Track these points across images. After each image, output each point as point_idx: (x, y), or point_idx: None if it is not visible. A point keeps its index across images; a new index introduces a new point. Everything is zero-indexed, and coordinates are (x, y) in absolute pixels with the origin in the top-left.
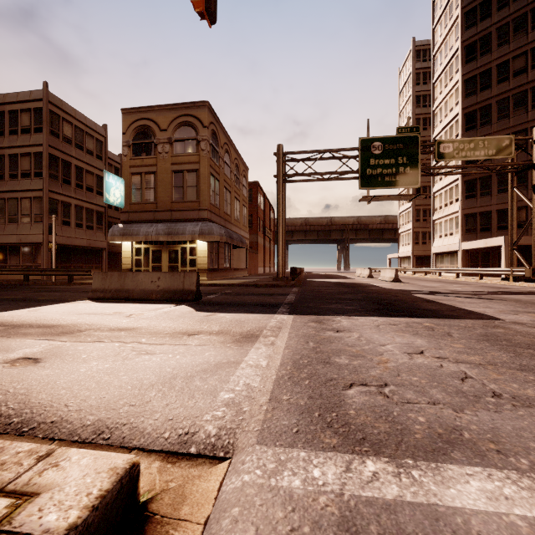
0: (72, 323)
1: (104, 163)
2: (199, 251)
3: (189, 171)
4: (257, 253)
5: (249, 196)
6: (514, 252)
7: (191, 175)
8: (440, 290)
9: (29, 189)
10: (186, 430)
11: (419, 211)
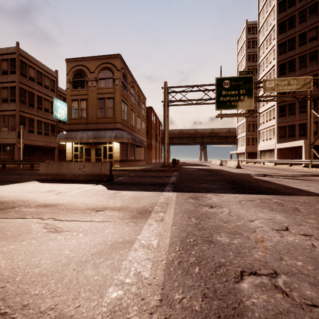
0: (12, 200)
1: (56, 94)
2: (114, 148)
3: (108, 98)
4: (151, 150)
5: (146, 115)
6: (312, 149)
7: (109, 101)
8: (269, 173)
9: (7, 109)
10: None
11: (249, 125)
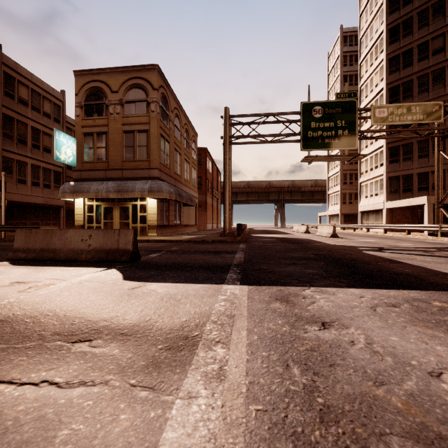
0: None
1: (62, 126)
2: (149, 208)
3: (139, 132)
4: (205, 211)
5: (199, 160)
6: (440, 209)
7: (141, 136)
8: (385, 246)
9: None
10: None
11: (346, 175)
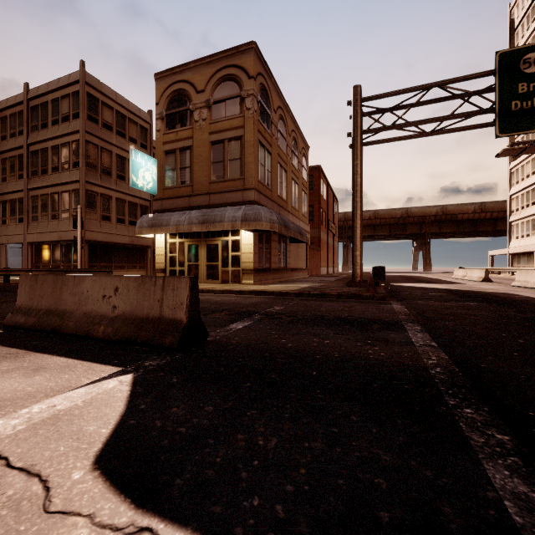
0: None
1: (149, 152)
2: (243, 245)
3: (231, 140)
4: (319, 250)
5: (309, 183)
6: None
7: (233, 145)
8: None
9: (68, 181)
10: None
11: None
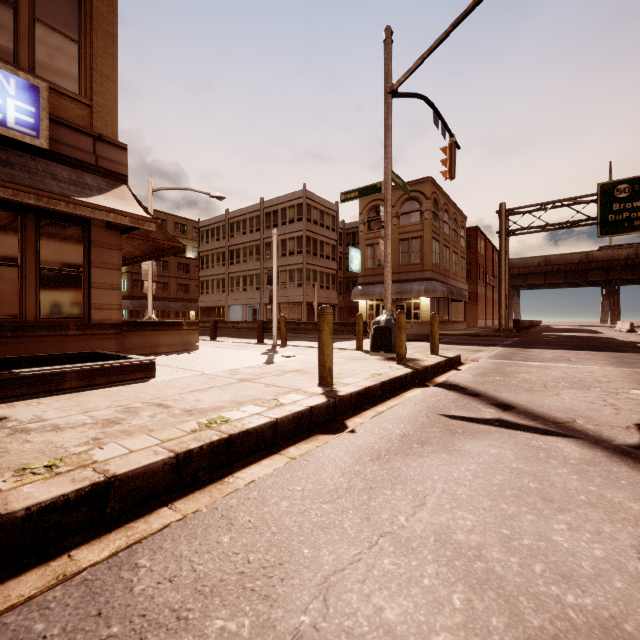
0: None
1: (336, 233)
2: (422, 306)
3: (413, 239)
4: (476, 305)
5: (467, 242)
6: None
7: (415, 242)
8: None
9: (294, 263)
10: (465, 358)
11: None
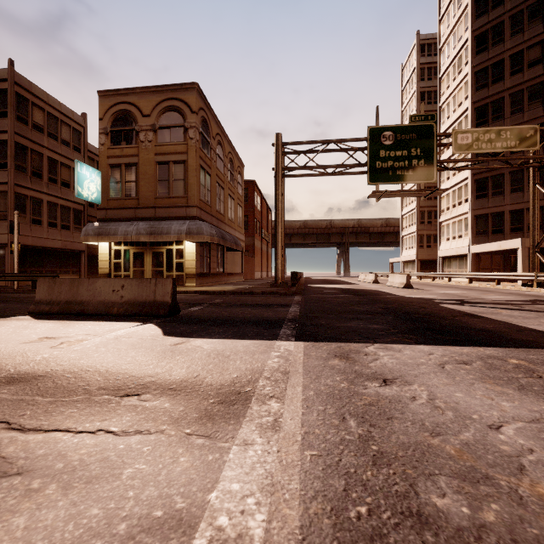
0: None
1: (83, 156)
2: (187, 253)
3: (175, 163)
4: (253, 257)
5: (245, 195)
6: (537, 255)
7: (177, 167)
8: (467, 299)
9: None
10: None
11: (423, 213)
